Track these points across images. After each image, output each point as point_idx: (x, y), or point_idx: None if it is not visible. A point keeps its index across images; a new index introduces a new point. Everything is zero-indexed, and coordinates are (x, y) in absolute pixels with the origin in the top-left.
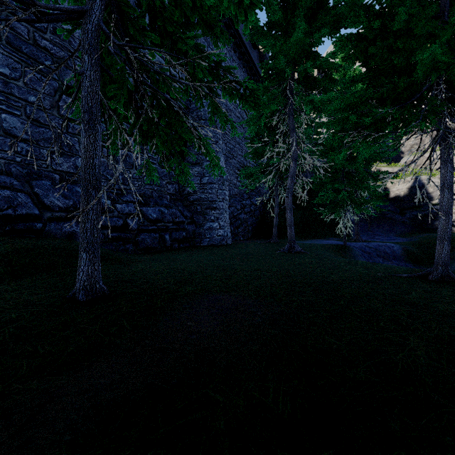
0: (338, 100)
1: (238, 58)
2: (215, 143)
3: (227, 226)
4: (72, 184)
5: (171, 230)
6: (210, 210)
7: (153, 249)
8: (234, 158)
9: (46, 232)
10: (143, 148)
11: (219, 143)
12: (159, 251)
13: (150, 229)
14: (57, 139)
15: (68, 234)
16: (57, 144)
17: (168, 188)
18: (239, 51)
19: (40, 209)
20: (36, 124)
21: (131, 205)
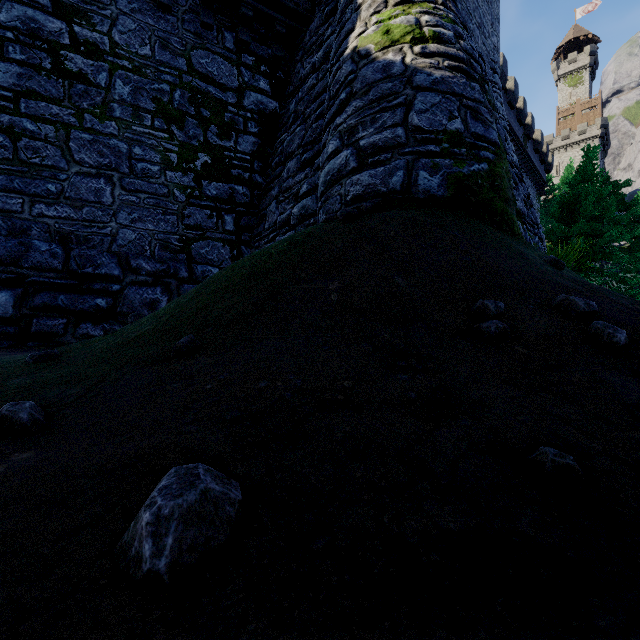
0: (634, 259)
1: (531, 182)
2: None
3: None
4: None
5: None
6: None
7: None
8: None
9: None
10: None
11: None
12: None
13: None
14: None
15: None
16: None
17: None
18: (532, 176)
19: None
20: None
21: None
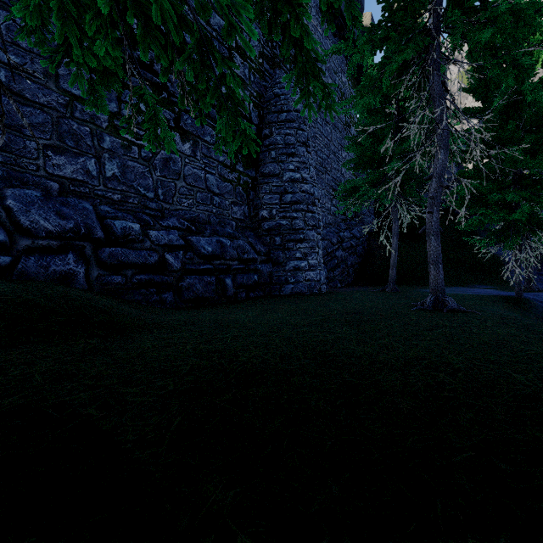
0: None
1: (333, 34)
2: (302, 146)
3: (319, 266)
4: (80, 198)
5: (236, 272)
6: (295, 242)
7: (207, 301)
8: (328, 173)
9: (18, 272)
10: (196, 150)
11: (307, 146)
12: (216, 303)
13: (201, 269)
14: (54, 127)
15: (61, 276)
16: (56, 135)
17: (234, 211)
18: (335, 24)
19: (12, 233)
20: (18, 100)
21: (173, 233)
